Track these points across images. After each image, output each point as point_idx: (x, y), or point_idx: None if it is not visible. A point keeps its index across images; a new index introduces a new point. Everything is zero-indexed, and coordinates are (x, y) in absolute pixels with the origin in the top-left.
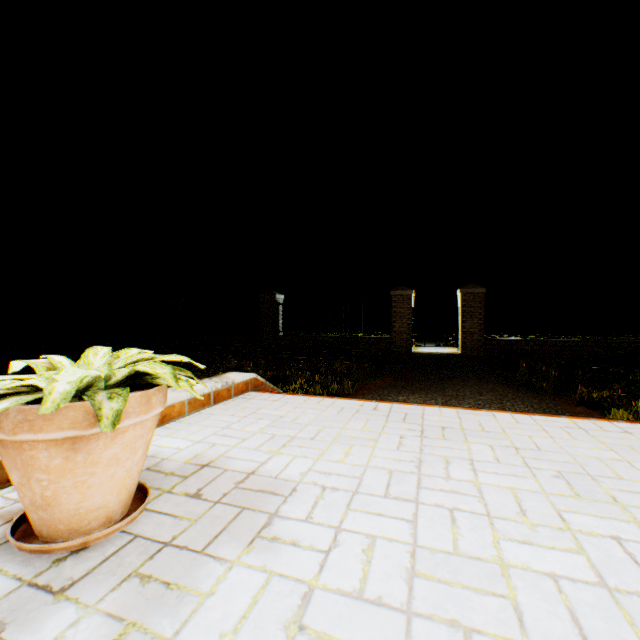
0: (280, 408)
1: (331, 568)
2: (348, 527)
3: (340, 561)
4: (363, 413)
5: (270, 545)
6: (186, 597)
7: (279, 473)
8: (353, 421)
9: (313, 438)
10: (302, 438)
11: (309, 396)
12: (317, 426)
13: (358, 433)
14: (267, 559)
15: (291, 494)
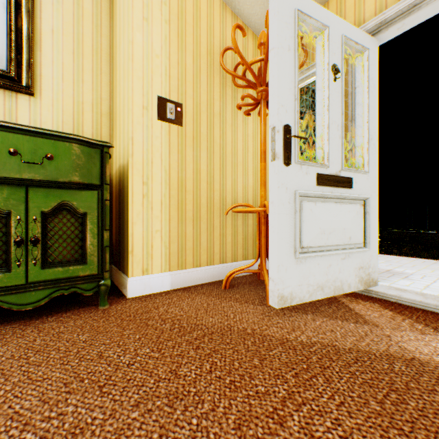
0: (385, 258)
1: (434, 284)
2: (438, 281)
3: (437, 284)
4: (438, 264)
5: (409, 279)
6: (390, 280)
7: (401, 271)
8: (432, 265)
9: (411, 266)
10: (405, 266)
11: (399, 256)
12: (411, 264)
13: (437, 268)
14: (410, 280)
15: (410, 274)
